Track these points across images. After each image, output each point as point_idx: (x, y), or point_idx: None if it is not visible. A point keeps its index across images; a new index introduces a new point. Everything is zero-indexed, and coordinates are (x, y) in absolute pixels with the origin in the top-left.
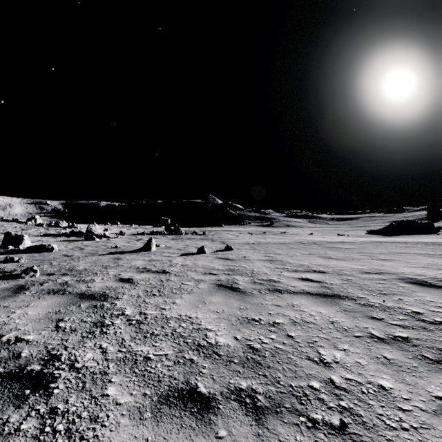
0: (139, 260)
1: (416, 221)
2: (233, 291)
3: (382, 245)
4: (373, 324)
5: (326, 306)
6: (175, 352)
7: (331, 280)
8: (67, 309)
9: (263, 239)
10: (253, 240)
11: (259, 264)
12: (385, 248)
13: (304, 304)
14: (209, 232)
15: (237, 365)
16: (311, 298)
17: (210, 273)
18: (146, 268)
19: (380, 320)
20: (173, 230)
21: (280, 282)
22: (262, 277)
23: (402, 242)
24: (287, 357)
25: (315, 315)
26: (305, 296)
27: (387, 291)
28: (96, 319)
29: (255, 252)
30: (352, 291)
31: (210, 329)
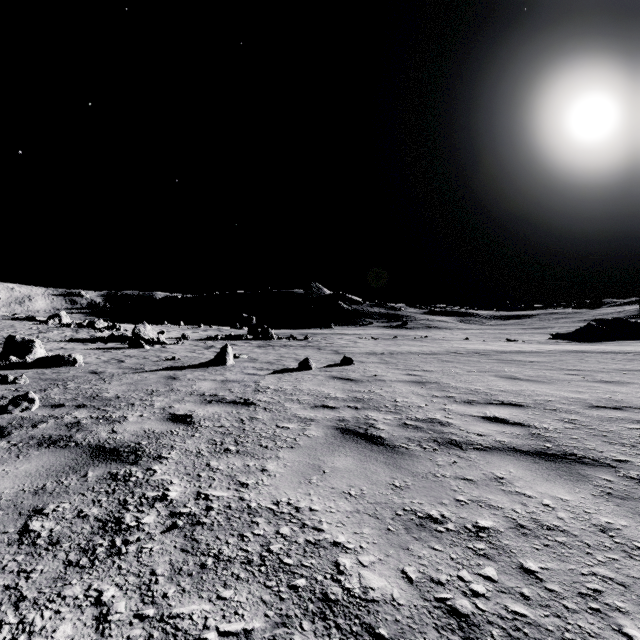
0: (207, 380)
1: (627, 320)
2: (370, 443)
3: (589, 357)
4: None
5: (564, 482)
6: (269, 624)
7: (541, 420)
8: (59, 482)
9: (396, 346)
10: (381, 349)
11: (402, 388)
12: (596, 361)
13: (519, 476)
14: (313, 336)
15: None
16: (524, 462)
17: (324, 405)
18: (217, 396)
19: None
20: (260, 333)
21: (450, 424)
22: (415, 415)
23: (617, 351)
24: None
25: (555, 508)
26: (511, 457)
27: None
28: (108, 510)
29: (390, 368)
30: (595, 445)
31: (343, 543)
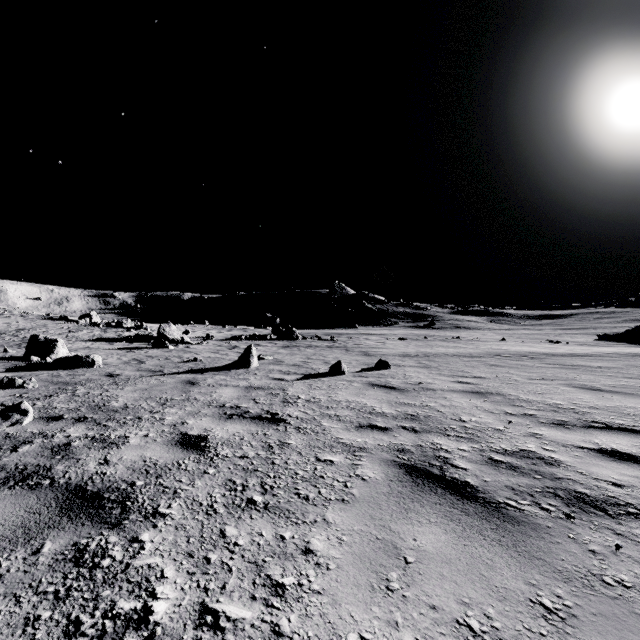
0: (229, 386)
1: None
2: (458, 496)
3: None
4: None
5: None
6: None
7: None
8: None
9: (429, 348)
10: (414, 350)
11: (461, 401)
12: None
13: None
14: (338, 336)
15: None
16: None
17: (372, 424)
18: (239, 408)
19: None
20: (284, 333)
21: (558, 462)
22: (499, 444)
23: None
24: None
25: None
26: None
27: None
28: None
29: (433, 373)
30: None
31: None
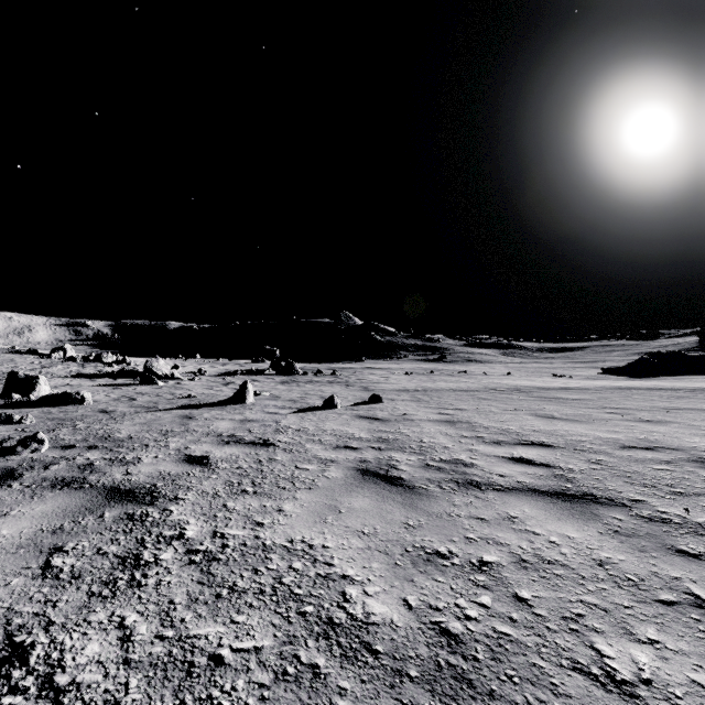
0: (225, 419)
1: (683, 353)
2: (390, 484)
3: (636, 394)
4: (689, 568)
5: (575, 521)
6: (277, 642)
7: (567, 461)
8: (77, 522)
9: (431, 382)
10: (415, 385)
11: (431, 428)
12: (642, 399)
13: (532, 515)
14: (342, 371)
15: (417, 687)
16: (541, 502)
17: (347, 446)
18: (235, 437)
19: (698, 559)
20: (284, 367)
21: (474, 465)
22: (440, 456)
23: (668, 388)
24: (528, 662)
25: (560, 545)
26: (529, 497)
27: (684, 488)
28: (126, 548)
29: (421, 406)
30: (615, 486)
31: (351, 576)
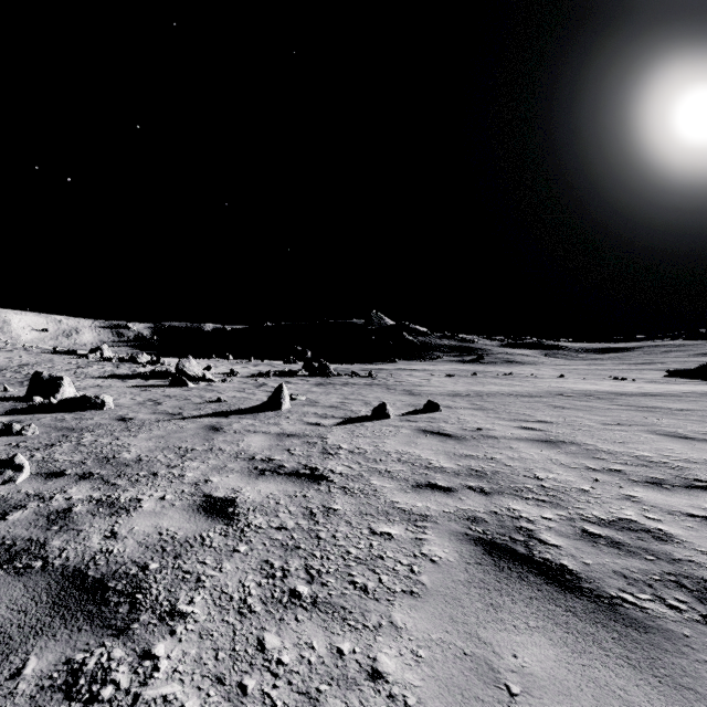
0: (258, 433)
1: None
2: (557, 587)
3: None
4: None
5: None
6: None
7: None
8: None
9: (480, 386)
10: (464, 388)
11: (531, 452)
12: None
13: None
14: (377, 372)
15: None
16: None
17: (431, 483)
18: (271, 462)
19: None
20: (317, 368)
21: (669, 536)
22: (590, 511)
23: None
24: None
25: None
26: None
27: None
28: None
29: (491, 416)
30: None
31: None
